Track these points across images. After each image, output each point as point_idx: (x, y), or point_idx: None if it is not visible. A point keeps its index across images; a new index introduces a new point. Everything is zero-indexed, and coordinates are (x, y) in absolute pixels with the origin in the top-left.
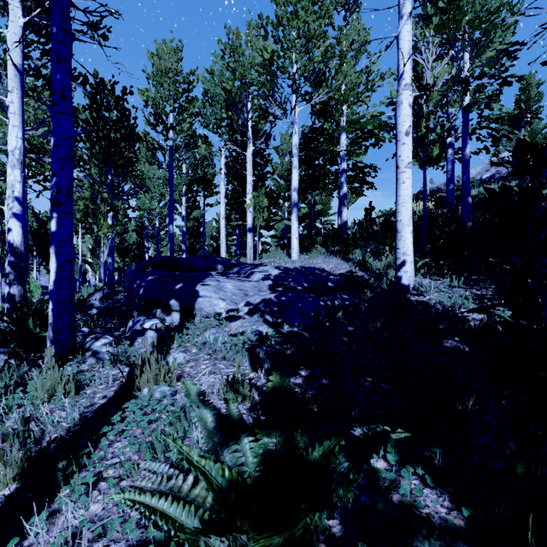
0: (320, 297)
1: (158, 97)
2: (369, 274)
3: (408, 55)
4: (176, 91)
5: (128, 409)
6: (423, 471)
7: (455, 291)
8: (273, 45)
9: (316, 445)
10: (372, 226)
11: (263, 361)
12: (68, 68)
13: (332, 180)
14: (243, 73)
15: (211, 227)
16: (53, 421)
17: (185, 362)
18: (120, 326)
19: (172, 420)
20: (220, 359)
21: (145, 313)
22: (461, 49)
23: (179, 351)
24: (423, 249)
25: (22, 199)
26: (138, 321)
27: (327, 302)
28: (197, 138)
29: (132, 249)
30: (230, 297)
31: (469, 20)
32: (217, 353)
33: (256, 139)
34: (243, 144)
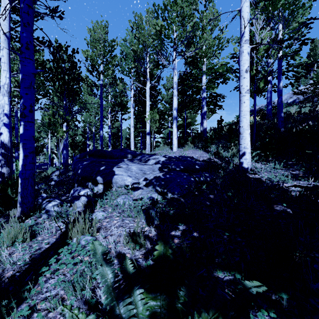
0: (191, 175)
1: (93, 54)
2: (221, 160)
3: (247, 22)
4: (104, 51)
5: (61, 254)
6: (275, 315)
7: (278, 171)
8: (162, 22)
9: (195, 315)
10: (222, 131)
11: (154, 218)
12: (31, 30)
13: (197, 104)
14: (144, 40)
15: (126, 132)
16: (11, 261)
17: (103, 219)
18: (66, 192)
19: (88, 265)
20: (126, 216)
21: (82, 184)
22: (277, 22)
23: (100, 211)
24: (255, 145)
25: (9, 115)
26: (76, 190)
27: (196, 178)
28: (117, 79)
29: (79, 145)
30: (134, 175)
31: (282, 3)
32: (124, 212)
33: (152, 80)
34: (144, 83)
